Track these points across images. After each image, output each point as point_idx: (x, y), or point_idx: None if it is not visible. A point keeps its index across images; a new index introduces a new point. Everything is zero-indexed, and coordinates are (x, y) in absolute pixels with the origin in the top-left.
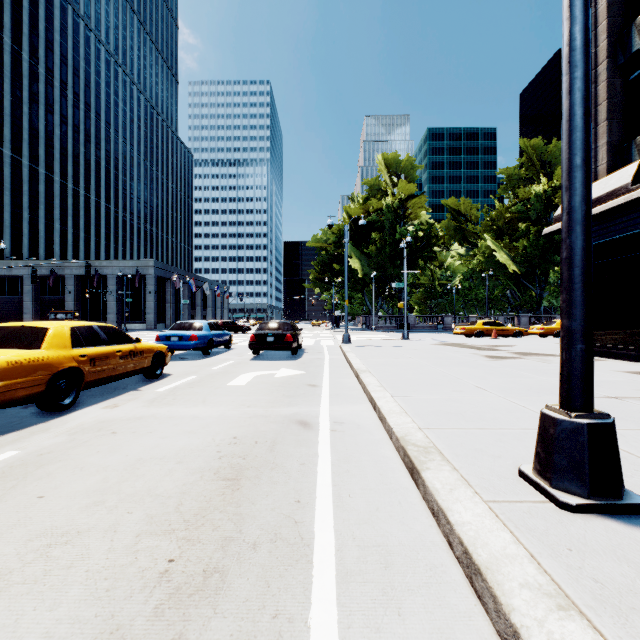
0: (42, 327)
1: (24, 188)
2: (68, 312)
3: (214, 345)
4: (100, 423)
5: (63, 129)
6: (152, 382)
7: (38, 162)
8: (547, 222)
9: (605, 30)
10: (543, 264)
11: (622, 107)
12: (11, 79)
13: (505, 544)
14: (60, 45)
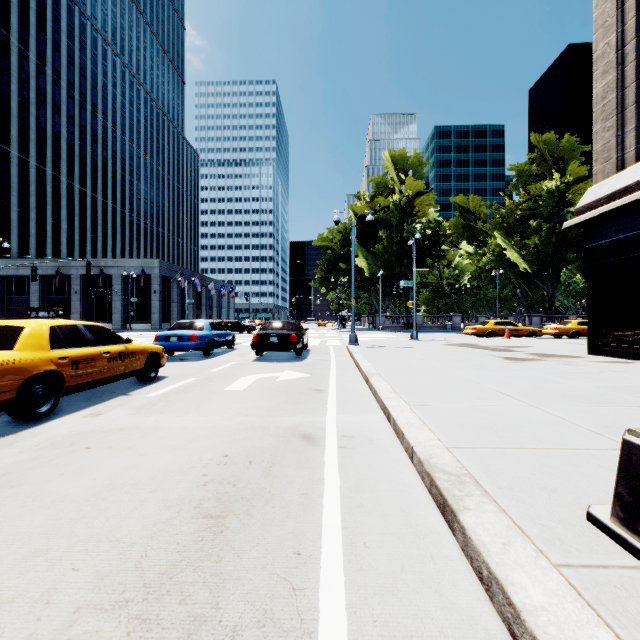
0: (17, 326)
1: (31, 188)
2: (51, 310)
3: (216, 345)
4: (75, 435)
5: (70, 130)
6: (145, 386)
7: (45, 163)
8: (559, 219)
9: (633, 6)
10: (555, 262)
11: None
12: (18, 80)
13: None
14: (67, 46)
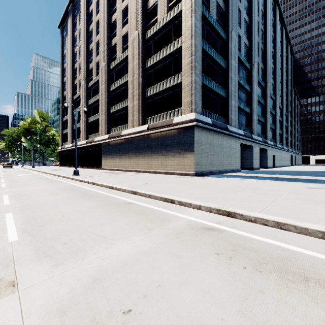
0: None
1: None
2: None
3: None
4: (3, 169)
5: None
6: None
7: None
8: None
9: (61, 130)
10: None
11: (63, 139)
12: None
13: (29, 168)
14: None
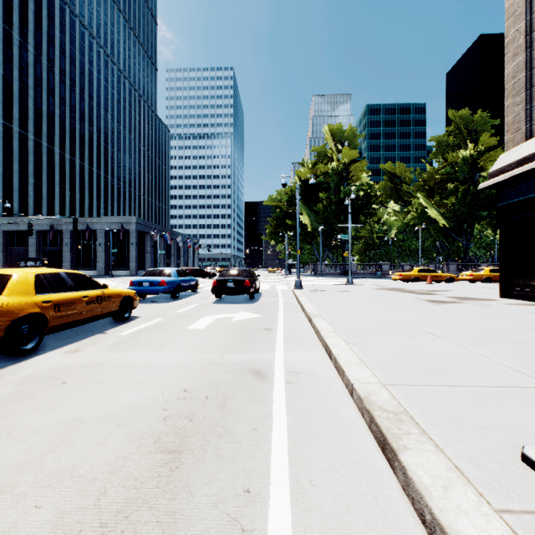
0: (6, 274)
1: (30, 158)
2: (37, 260)
3: (182, 289)
4: (54, 370)
5: (62, 109)
6: (119, 325)
7: (41, 136)
8: (473, 182)
9: None
10: (469, 219)
11: None
12: (19, 68)
13: None
14: (59, 39)
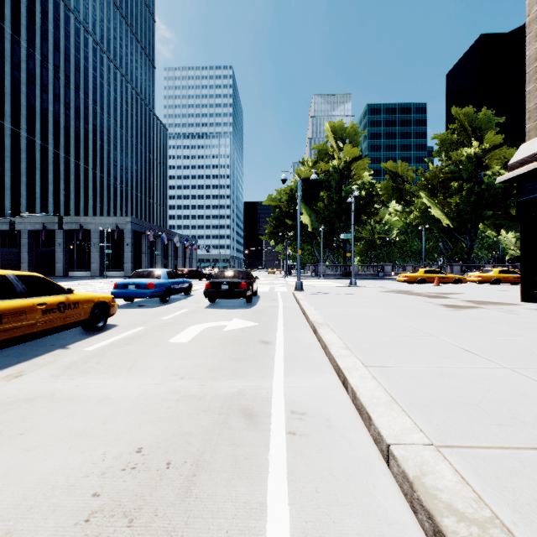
0: None
1: (22, 156)
2: None
3: (172, 292)
4: None
5: (56, 106)
6: (90, 336)
7: (34, 134)
8: (477, 181)
9: None
10: (474, 218)
11: None
12: (11, 63)
13: None
14: (53, 34)
